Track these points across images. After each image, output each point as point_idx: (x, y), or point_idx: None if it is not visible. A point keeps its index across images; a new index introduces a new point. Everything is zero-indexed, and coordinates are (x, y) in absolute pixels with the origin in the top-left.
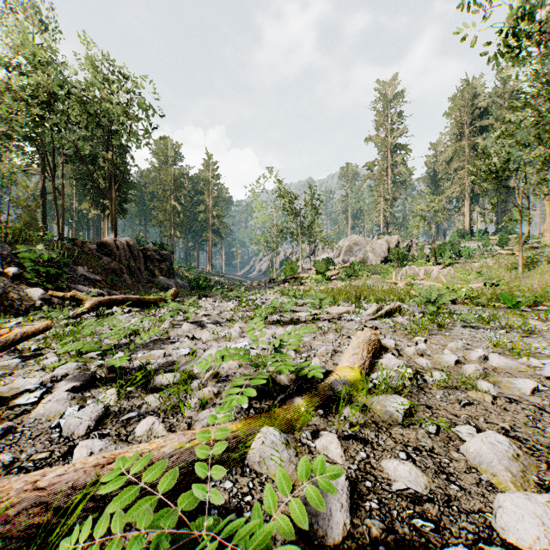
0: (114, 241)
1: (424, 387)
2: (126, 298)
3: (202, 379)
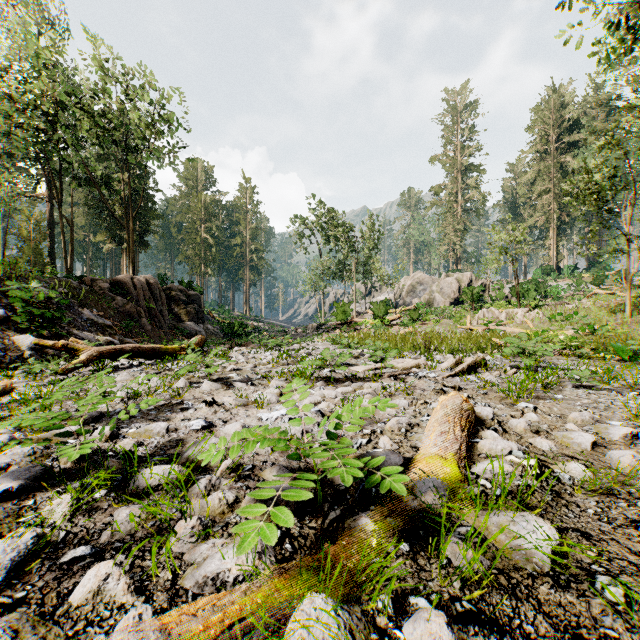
0: (131, 278)
1: (561, 491)
2: (136, 348)
3: (212, 476)
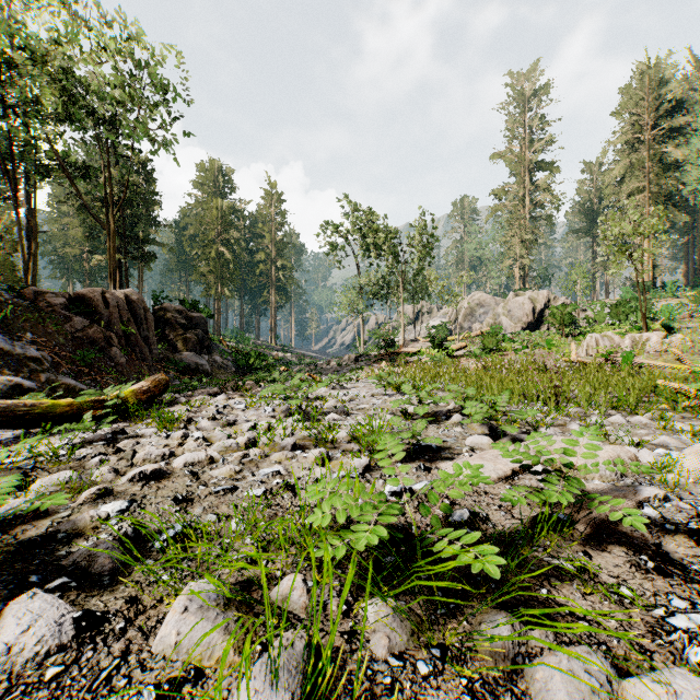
0: (102, 292)
1: None
2: None
3: None
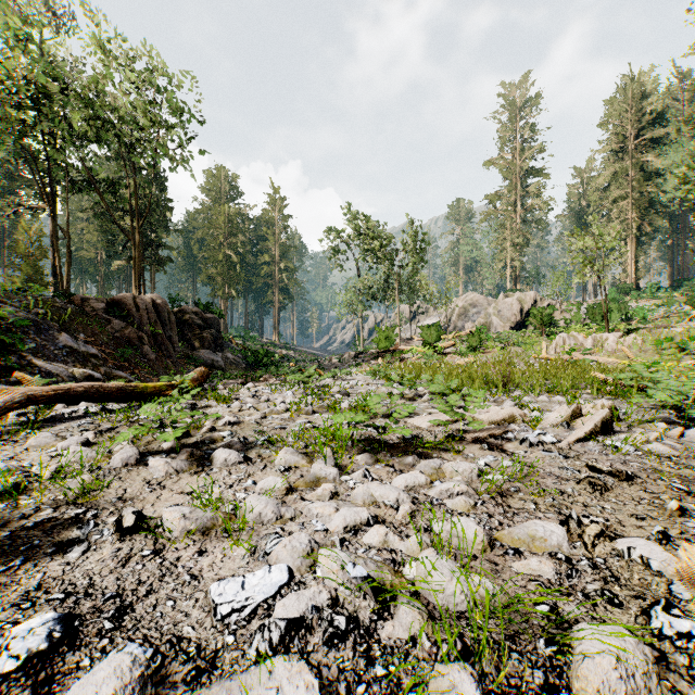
0: (133, 298)
1: None
2: (95, 388)
3: None
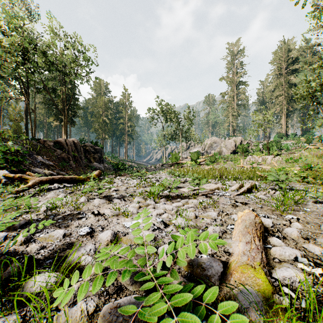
0: (65, 140)
1: None
2: (62, 178)
3: (81, 283)
